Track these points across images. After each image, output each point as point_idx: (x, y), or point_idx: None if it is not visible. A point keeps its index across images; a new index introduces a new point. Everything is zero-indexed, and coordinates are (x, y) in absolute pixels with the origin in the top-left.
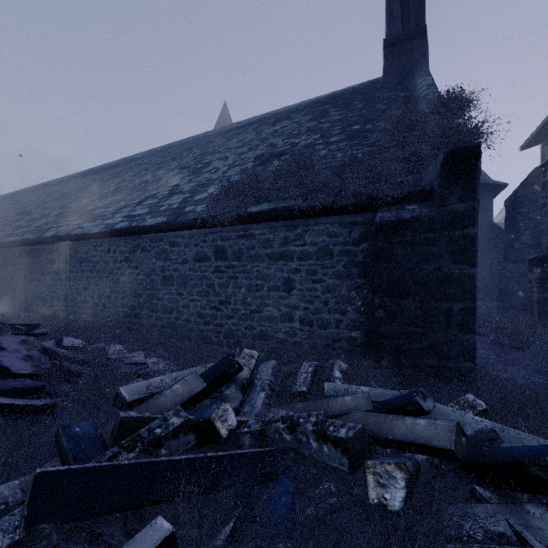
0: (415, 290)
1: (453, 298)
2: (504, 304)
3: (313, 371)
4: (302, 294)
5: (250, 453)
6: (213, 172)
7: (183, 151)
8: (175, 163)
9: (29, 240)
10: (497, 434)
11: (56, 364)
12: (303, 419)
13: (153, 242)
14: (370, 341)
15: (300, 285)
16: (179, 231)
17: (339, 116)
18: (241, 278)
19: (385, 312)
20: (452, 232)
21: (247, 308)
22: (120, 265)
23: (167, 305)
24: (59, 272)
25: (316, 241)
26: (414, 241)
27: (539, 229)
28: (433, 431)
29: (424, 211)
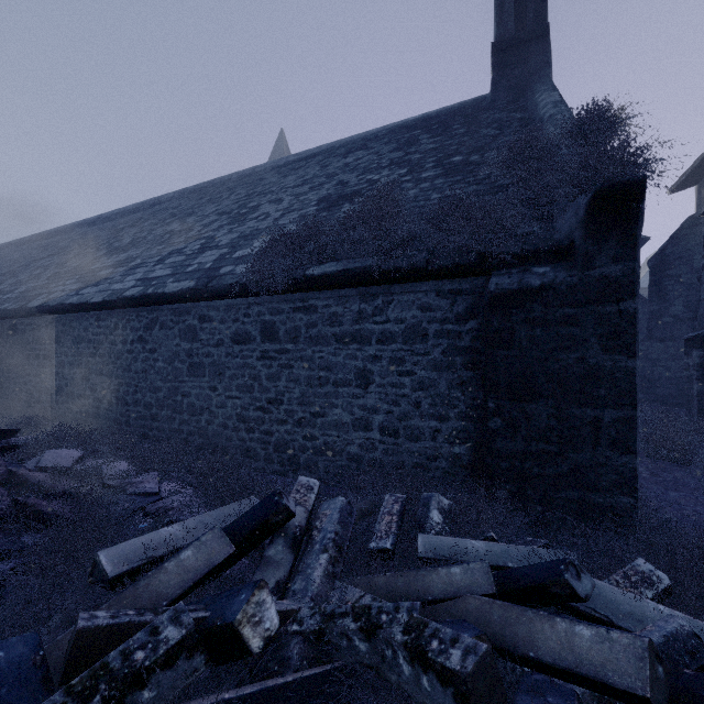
0: (548, 390)
1: (603, 403)
2: (648, 395)
3: (401, 511)
4: (384, 391)
5: (299, 681)
6: (262, 219)
7: (223, 192)
8: (212, 207)
9: (9, 311)
10: (700, 641)
11: (18, 501)
12: (387, 615)
13: (177, 316)
14: (480, 460)
15: (380, 379)
16: (212, 301)
17: (433, 145)
18: (298, 368)
19: (503, 420)
20: (602, 307)
21: (305, 410)
22: (131, 347)
23: (195, 403)
24: (49, 356)
25: (403, 316)
26: (546, 318)
27: (695, 297)
28: (608, 654)
29: (560, 276)
